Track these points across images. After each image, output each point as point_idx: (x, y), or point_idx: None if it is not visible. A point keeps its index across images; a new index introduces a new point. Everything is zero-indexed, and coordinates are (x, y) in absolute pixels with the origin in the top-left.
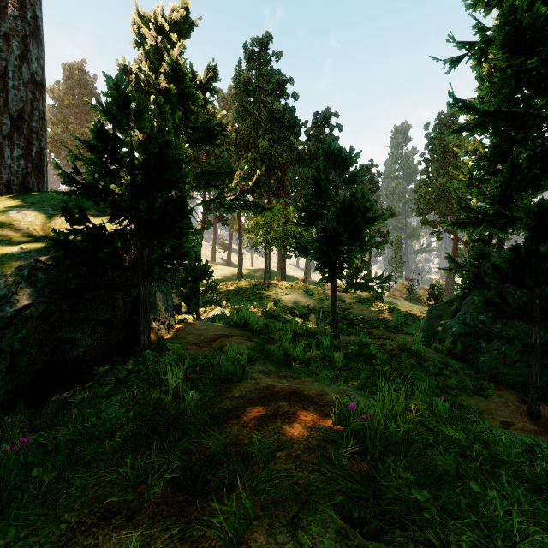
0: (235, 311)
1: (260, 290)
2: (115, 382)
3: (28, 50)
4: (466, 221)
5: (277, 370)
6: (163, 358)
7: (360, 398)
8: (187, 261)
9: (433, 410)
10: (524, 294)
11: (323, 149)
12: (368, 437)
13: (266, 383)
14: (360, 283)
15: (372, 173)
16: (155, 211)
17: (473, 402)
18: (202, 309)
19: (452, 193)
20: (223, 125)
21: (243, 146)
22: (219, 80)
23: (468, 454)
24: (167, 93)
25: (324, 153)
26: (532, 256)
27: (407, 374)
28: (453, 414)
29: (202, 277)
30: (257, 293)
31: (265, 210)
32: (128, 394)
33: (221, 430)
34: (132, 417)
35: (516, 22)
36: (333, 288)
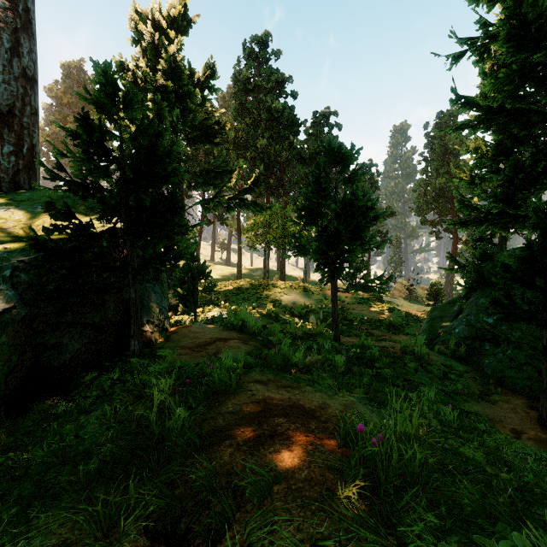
0: (233, 311)
1: (259, 290)
2: (97, 395)
3: (19, 44)
4: (468, 220)
5: (276, 378)
6: (151, 366)
7: (366, 411)
8: (184, 261)
9: (441, 419)
10: (533, 295)
11: (323, 146)
12: (380, 466)
13: (263, 394)
14: (360, 284)
15: (372, 172)
16: (145, 208)
17: (481, 409)
18: (200, 310)
19: (454, 192)
20: (221, 123)
21: (242, 145)
22: (218, 78)
23: (494, 484)
24: (164, 91)
25: (324, 150)
26: (543, 256)
27: (410, 379)
28: (462, 424)
29: (200, 277)
30: (256, 293)
31: (264, 209)
32: (108, 410)
33: (211, 454)
34: (113, 436)
35: (522, 16)
36: (333, 288)
